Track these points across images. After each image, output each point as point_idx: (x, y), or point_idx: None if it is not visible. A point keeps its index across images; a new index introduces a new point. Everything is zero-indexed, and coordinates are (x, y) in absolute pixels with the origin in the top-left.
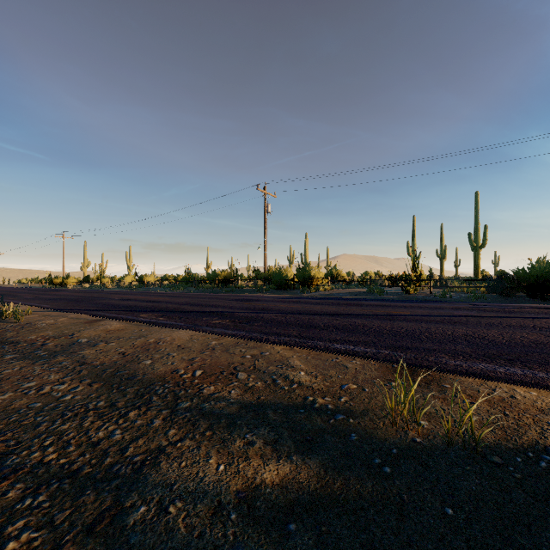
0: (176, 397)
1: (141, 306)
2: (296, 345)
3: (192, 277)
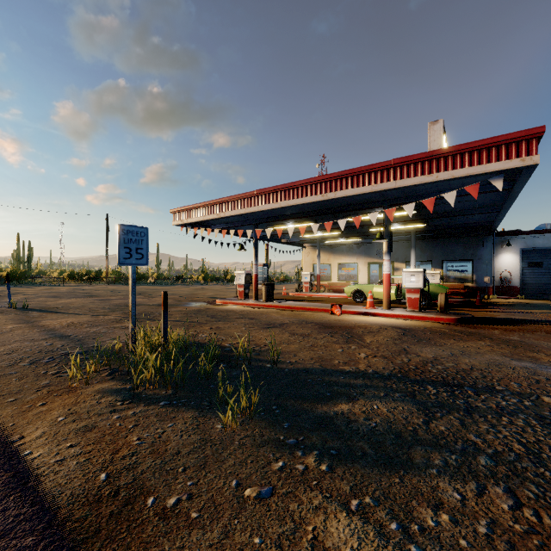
0: (523, 477)
1: None
2: None
3: None
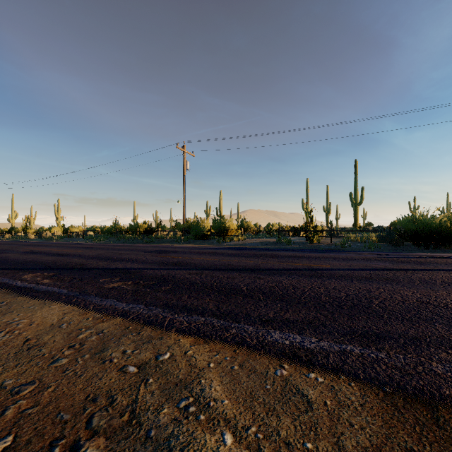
0: None
1: (39, 261)
2: (213, 337)
3: (114, 228)
